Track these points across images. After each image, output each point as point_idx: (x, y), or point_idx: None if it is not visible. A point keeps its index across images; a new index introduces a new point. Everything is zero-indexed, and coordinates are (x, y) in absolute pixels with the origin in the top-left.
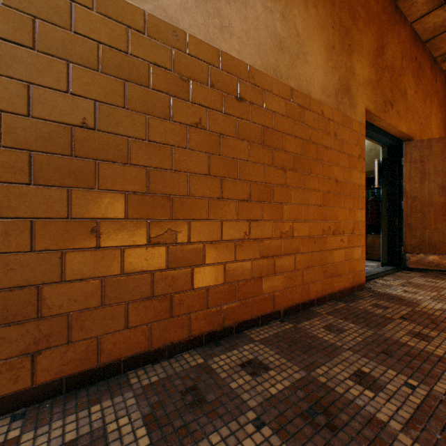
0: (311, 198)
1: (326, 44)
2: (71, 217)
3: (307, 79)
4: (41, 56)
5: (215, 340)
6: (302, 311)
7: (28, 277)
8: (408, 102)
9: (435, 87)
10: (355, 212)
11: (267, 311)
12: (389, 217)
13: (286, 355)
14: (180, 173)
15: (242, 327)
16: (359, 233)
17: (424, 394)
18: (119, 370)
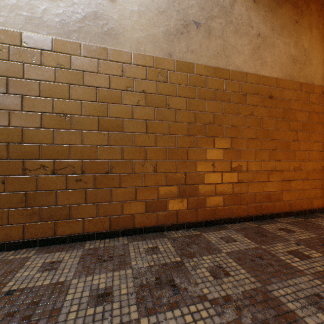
0: (314, 146)
1: None
2: (206, 159)
3: (311, 74)
4: (198, 100)
5: (258, 220)
6: (308, 214)
7: (194, 181)
8: None
9: None
10: None
11: (285, 210)
12: None
13: (303, 229)
14: (243, 139)
15: (272, 216)
16: None
17: None
18: (221, 223)
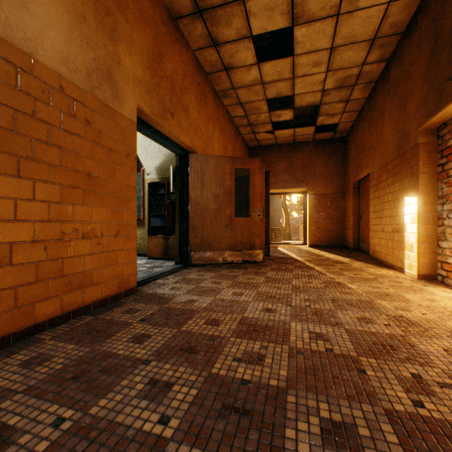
0: (37, 191)
1: (70, 7)
2: None
3: (29, 32)
4: None
5: None
6: (16, 343)
7: None
8: (191, 118)
9: (218, 115)
10: (123, 213)
11: None
12: (180, 220)
13: None
14: None
15: None
16: (128, 235)
17: (66, 429)
18: None
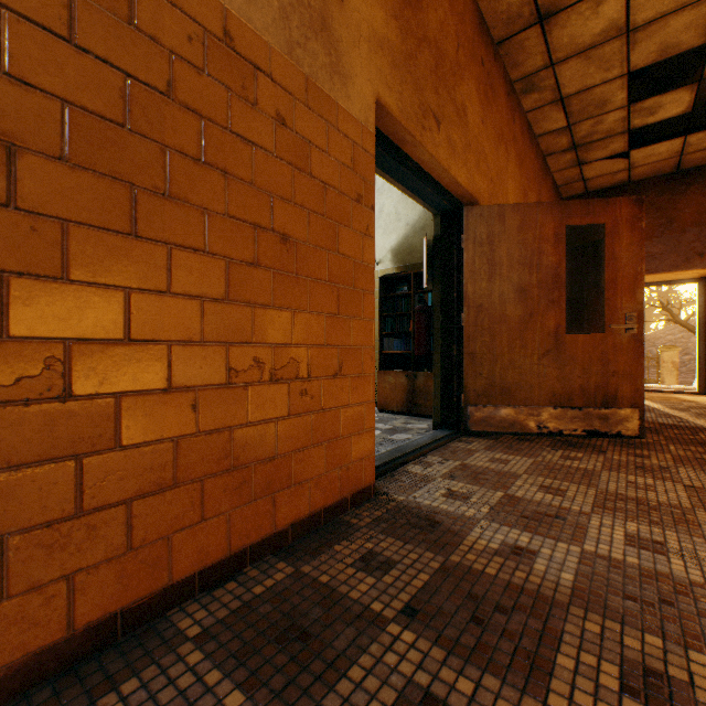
0: (175, 271)
1: None
2: None
3: None
4: None
5: None
6: (129, 635)
7: None
8: (469, 131)
9: (513, 131)
10: (349, 326)
11: None
12: (443, 342)
13: None
14: None
15: None
16: (359, 374)
17: None
18: None
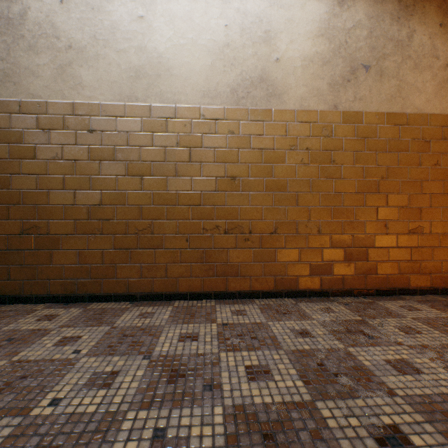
0: None
1: None
2: (377, 219)
3: None
4: (367, 153)
5: (446, 294)
6: None
7: (363, 244)
8: None
9: None
10: None
11: None
12: None
13: None
14: (424, 195)
15: None
16: None
17: None
18: (395, 293)
